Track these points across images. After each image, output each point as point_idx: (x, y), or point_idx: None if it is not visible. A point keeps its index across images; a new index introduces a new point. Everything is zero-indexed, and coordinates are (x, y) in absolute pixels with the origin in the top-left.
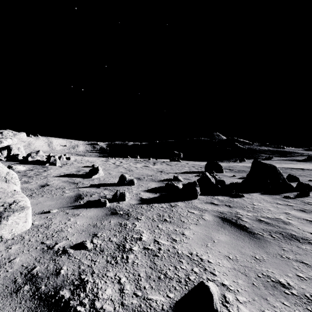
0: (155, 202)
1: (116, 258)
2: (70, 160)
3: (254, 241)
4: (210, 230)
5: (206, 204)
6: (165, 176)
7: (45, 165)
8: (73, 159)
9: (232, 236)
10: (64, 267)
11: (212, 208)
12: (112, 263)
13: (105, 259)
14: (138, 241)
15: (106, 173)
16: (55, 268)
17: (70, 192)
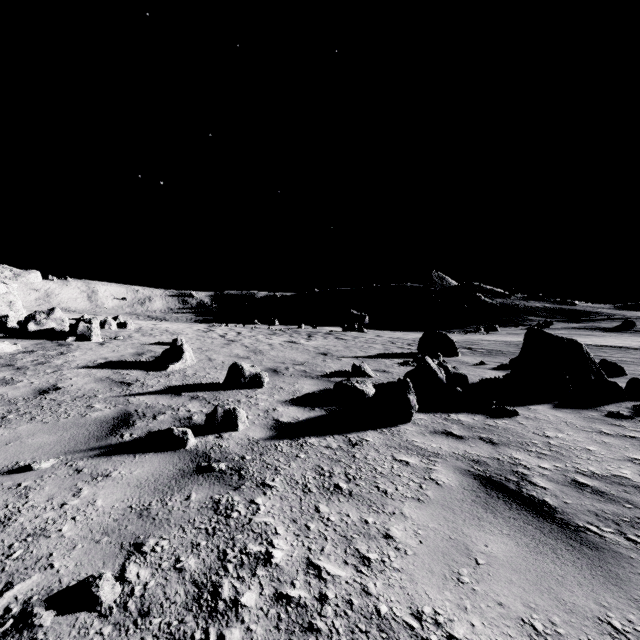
0: (310, 433)
1: None
2: (128, 329)
3: (587, 558)
4: (458, 519)
5: (434, 437)
6: (335, 365)
7: (66, 339)
8: (135, 327)
9: (521, 539)
10: None
11: (451, 448)
12: None
13: None
14: (261, 566)
15: (201, 359)
16: None
17: (105, 408)
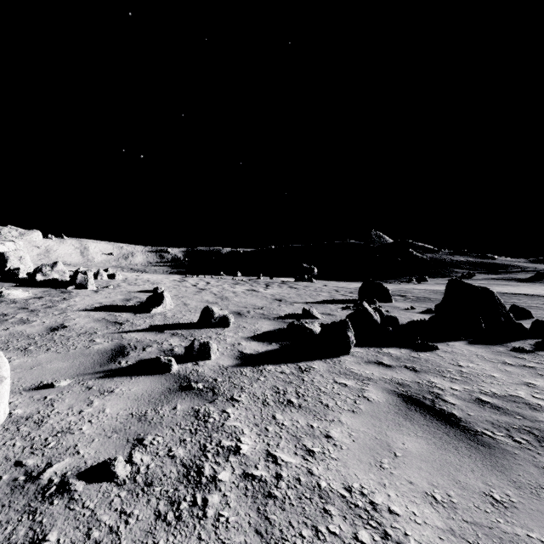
0: (268, 362)
1: (180, 504)
2: (116, 280)
3: (481, 453)
4: (383, 425)
5: (368, 365)
6: (288, 309)
7: (67, 288)
8: (122, 278)
9: (431, 439)
10: (51, 534)
11: (381, 374)
12: (168, 519)
13: (152, 509)
14: (232, 455)
15: (178, 304)
16: (30, 539)
17: (104, 342)
